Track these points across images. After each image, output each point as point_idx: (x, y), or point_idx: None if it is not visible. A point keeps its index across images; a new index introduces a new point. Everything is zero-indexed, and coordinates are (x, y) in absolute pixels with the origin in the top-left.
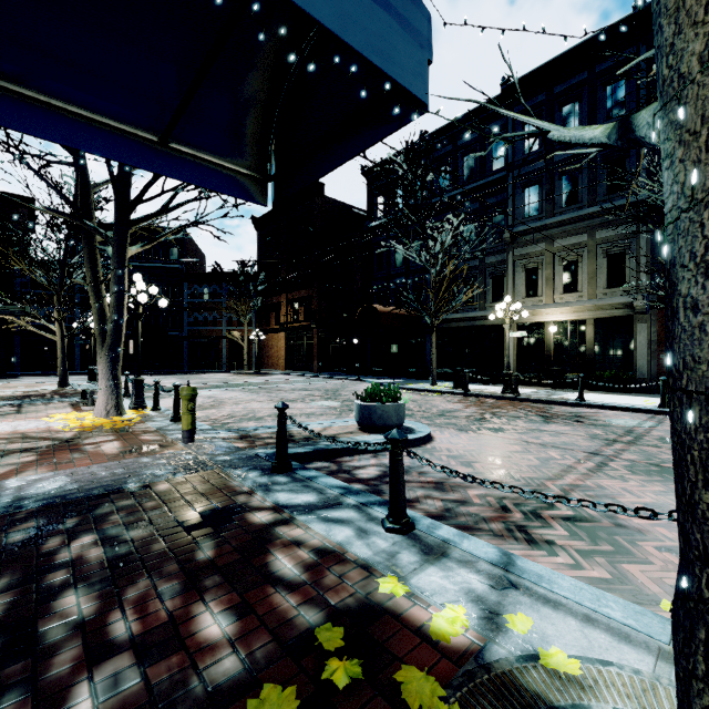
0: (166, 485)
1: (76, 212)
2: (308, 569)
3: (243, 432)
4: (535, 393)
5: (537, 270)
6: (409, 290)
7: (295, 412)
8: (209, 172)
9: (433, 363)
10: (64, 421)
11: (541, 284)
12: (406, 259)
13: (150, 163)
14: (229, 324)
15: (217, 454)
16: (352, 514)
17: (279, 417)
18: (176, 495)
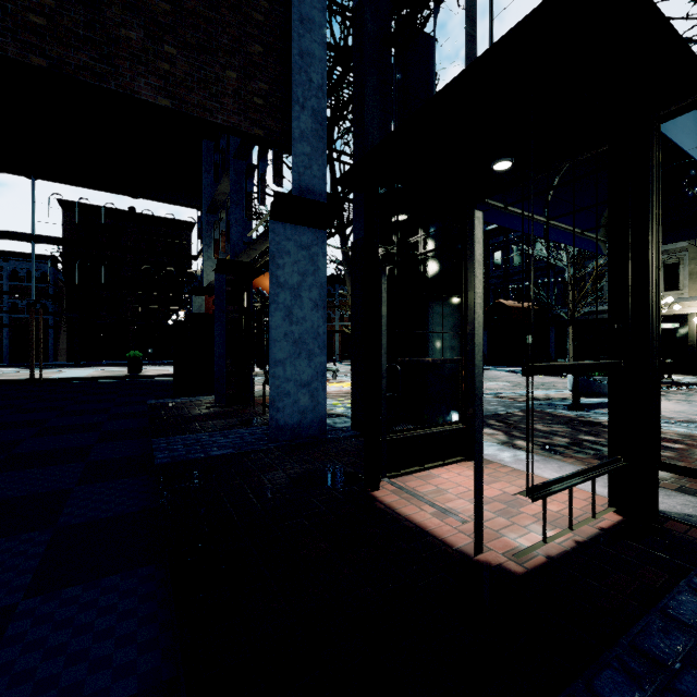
0: (519, 413)
1: (346, 245)
2: (685, 437)
3: (492, 395)
4: (686, 379)
5: (678, 266)
6: (540, 288)
7: (487, 387)
8: (590, 242)
9: (570, 353)
10: (349, 387)
11: (682, 278)
12: (526, 258)
13: (576, 243)
14: (341, 320)
15: (510, 403)
16: (670, 425)
17: (576, 377)
18: (537, 416)
